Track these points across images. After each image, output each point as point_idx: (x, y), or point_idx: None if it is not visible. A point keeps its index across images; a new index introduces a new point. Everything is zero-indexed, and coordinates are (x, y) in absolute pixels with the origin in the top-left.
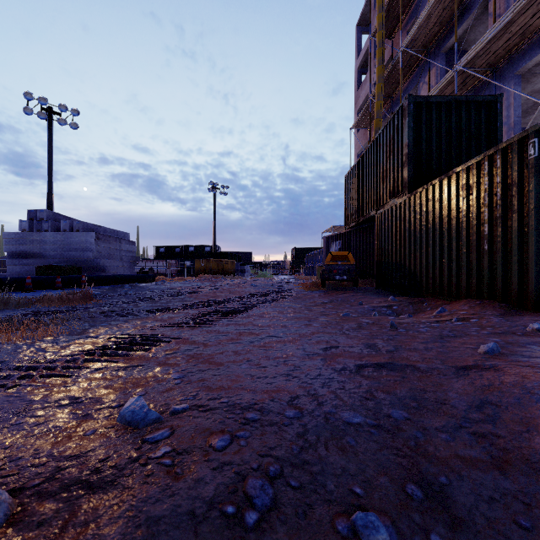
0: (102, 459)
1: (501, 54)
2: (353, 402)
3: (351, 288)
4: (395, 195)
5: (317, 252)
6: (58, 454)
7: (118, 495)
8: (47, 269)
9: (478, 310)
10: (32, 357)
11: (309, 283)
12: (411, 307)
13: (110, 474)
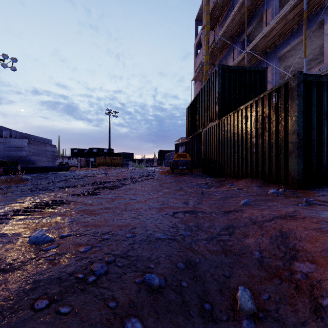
0: (14, 259)
1: (269, 45)
2: (165, 229)
3: (188, 174)
4: (212, 120)
5: (172, 153)
6: None
7: (20, 273)
8: None
9: (249, 184)
10: None
11: (164, 171)
12: (218, 183)
13: (17, 265)
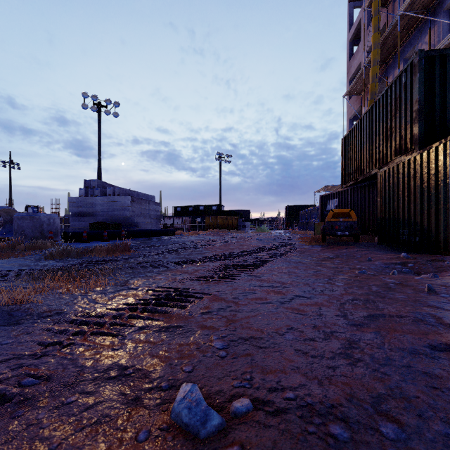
0: None
1: None
2: None
3: (352, 244)
4: (402, 152)
5: (311, 209)
6: None
7: None
8: (97, 225)
9: None
10: (85, 308)
11: (309, 238)
12: (429, 265)
13: None
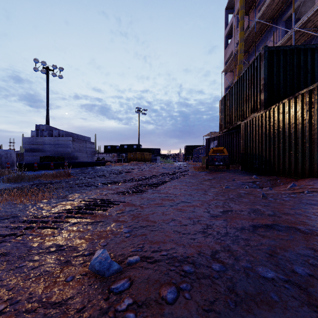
0: (79, 309)
1: None
2: (262, 258)
3: (225, 170)
4: (255, 111)
5: (201, 148)
6: (46, 300)
7: None
8: (46, 158)
9: None
10: (34, 213)
11: (198, 167)
12: (269, 183)
13: None
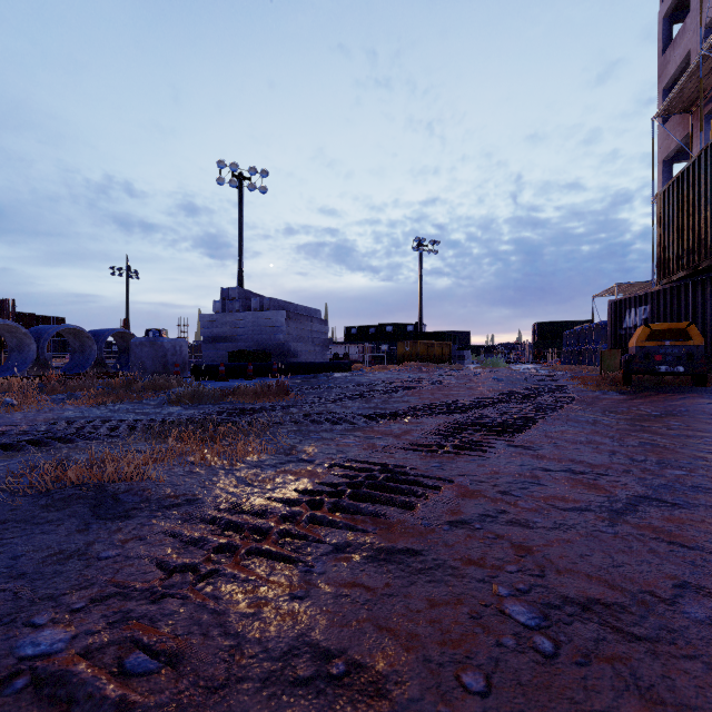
0: None
1: None
2: None
3: (692, 390)
4: None
5: (588, 328)
6: None
7: None
8: (239, 355)
9: None
10: (231, 494)
11: (594, 378)
12: None
13: None
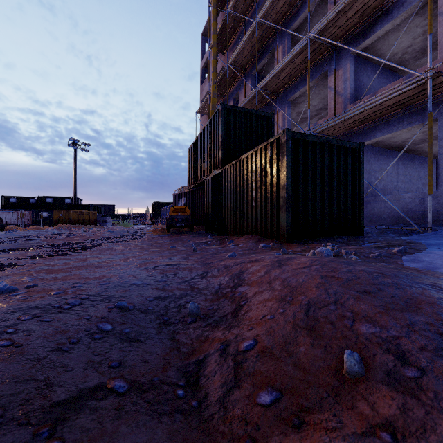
0: None
1: (280, 86)
2: (141, 278)
3: (188, 232)
4: (215, 168)
5: (170, 206)
6: None
7: None
8: None
9: (247, 240)
10: None
11: (158, 229)
12: (219, 242)
13: None
